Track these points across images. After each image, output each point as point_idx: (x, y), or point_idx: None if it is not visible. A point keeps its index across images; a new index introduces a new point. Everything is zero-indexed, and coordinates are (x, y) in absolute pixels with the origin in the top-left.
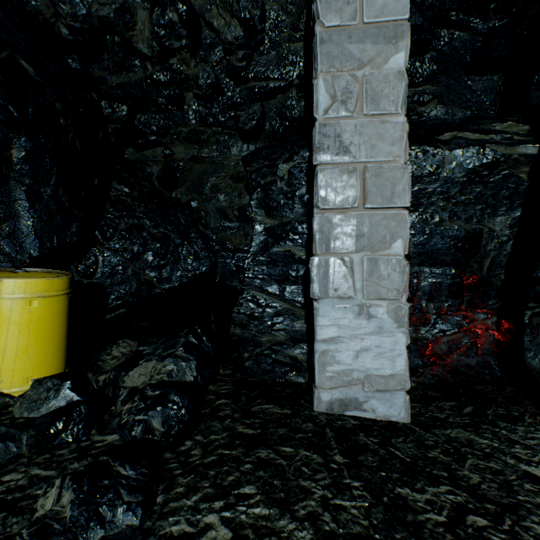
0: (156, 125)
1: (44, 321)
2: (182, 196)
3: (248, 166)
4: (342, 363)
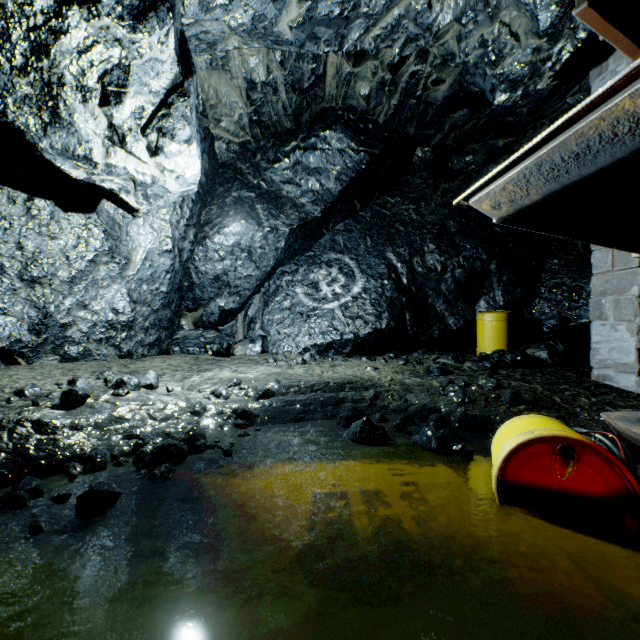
0: None
1: (496, 329)
2: None
3: None
4: (601, 355)
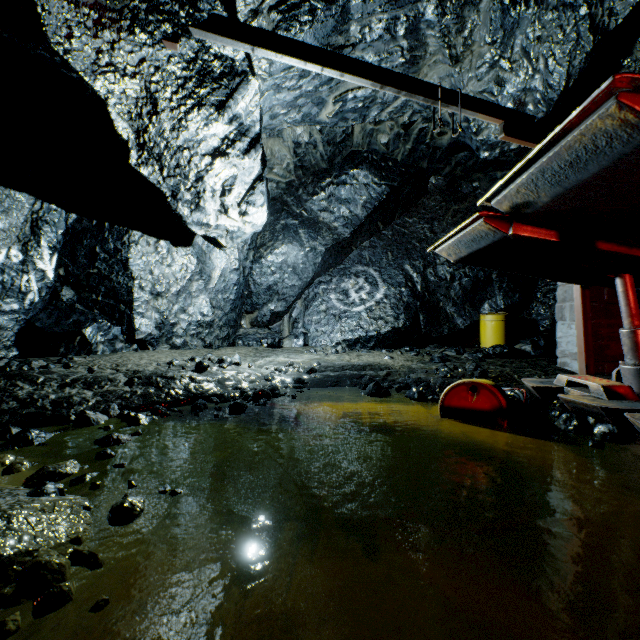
0: None
1: (495, 328)
2: None
3: None
4: (562, 347)
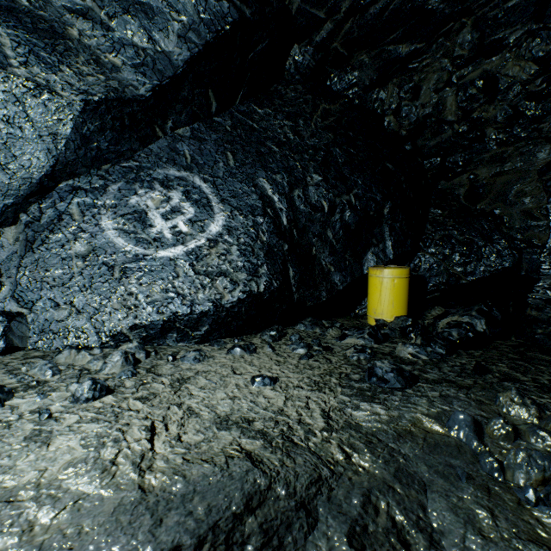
0: (461, 160)
1: (398, 289)
2: (485, 206)
3: (543, 176)
4: None
